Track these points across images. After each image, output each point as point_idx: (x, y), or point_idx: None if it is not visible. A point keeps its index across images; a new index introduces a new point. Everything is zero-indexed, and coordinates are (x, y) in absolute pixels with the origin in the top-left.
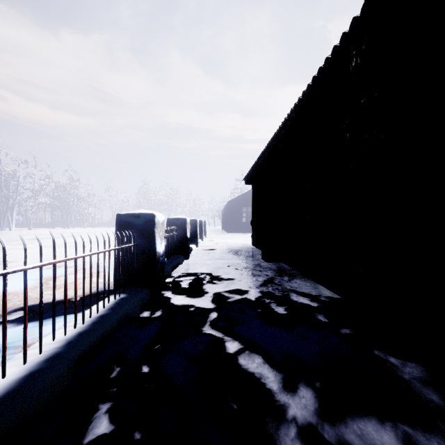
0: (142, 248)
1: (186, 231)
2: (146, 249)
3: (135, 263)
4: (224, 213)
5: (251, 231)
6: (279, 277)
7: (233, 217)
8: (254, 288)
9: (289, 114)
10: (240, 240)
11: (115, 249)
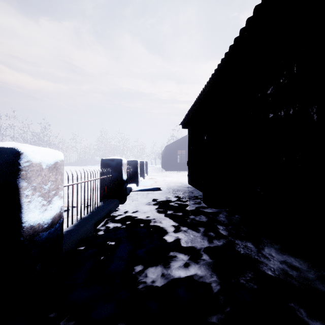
0: None
1: (122, 173)
2: None
3: None
4: (163, 155)
5: (184, 170)
6: (239, 240)
7: (170, 159)
8: (212, 277)
9: (259, 4)
10: (176, 178)
11: None
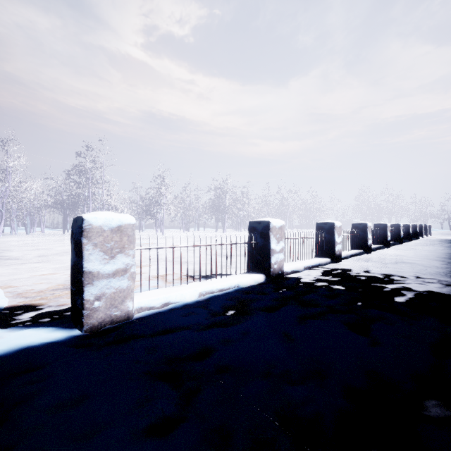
0: (406, 231)
1: (417, 229)
2: (407, 232)
3: (405, 234)
4: None
5: None
6: None
7: None
8: (441, 243)
9: None
10: None
11: (403, 231)
